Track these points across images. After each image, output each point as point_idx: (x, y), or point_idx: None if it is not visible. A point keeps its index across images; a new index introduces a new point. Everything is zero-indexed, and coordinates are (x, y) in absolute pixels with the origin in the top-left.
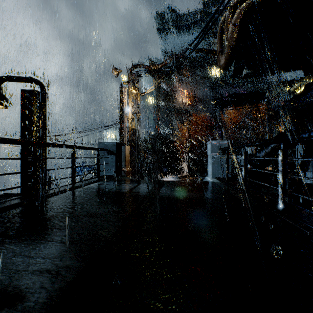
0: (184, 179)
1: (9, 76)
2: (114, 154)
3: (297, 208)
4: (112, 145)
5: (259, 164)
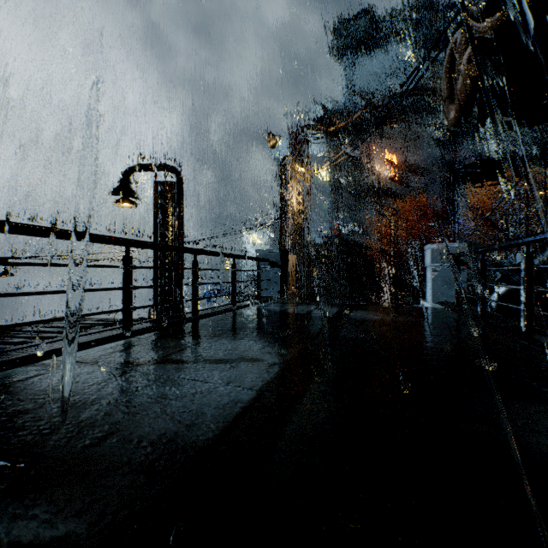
0: None
1: (139, 164)
2: (278, 266)
3: (547, 332)
4: (275, 254)
5: None
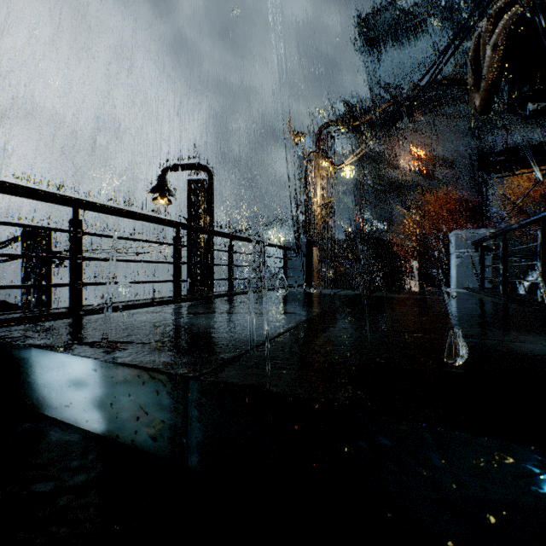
0: None
1: (174, 164)
2: (303, 255)
3: None
4: (301, 244)
5: None
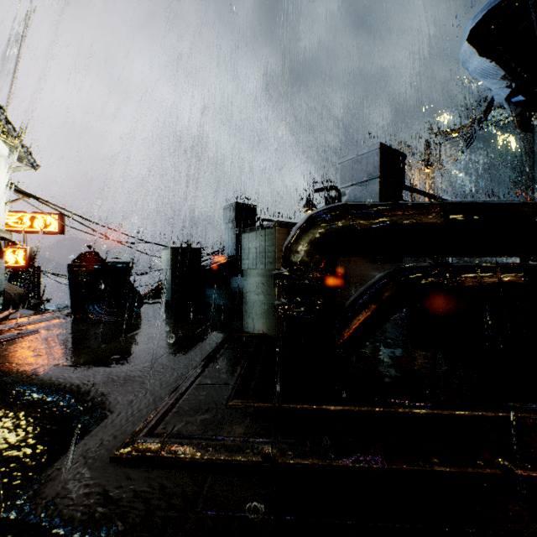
0: None
1: (317, 189)
2: None
3: None
4: None
5: None
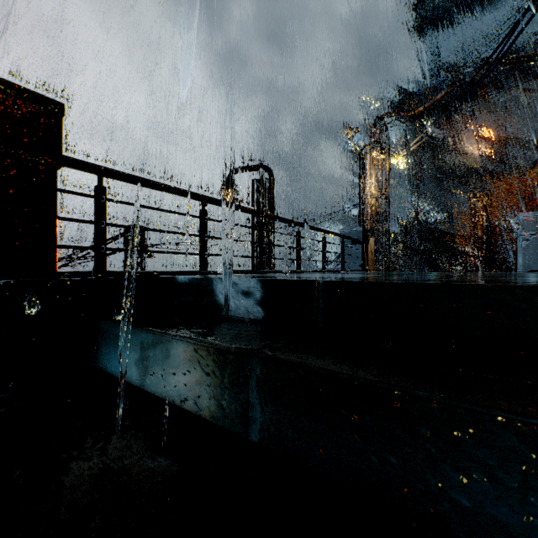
0: None
1: (240, 167)
2: (359, 243)
3: None
4: (357, 232)
5: None
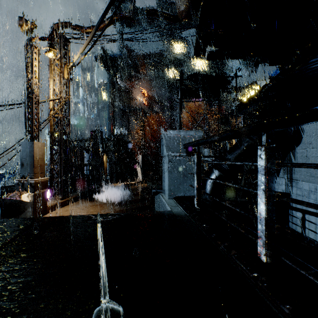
0: (136, 187)
1: None
2: None
3: None
4: None
5: (231, 170)
